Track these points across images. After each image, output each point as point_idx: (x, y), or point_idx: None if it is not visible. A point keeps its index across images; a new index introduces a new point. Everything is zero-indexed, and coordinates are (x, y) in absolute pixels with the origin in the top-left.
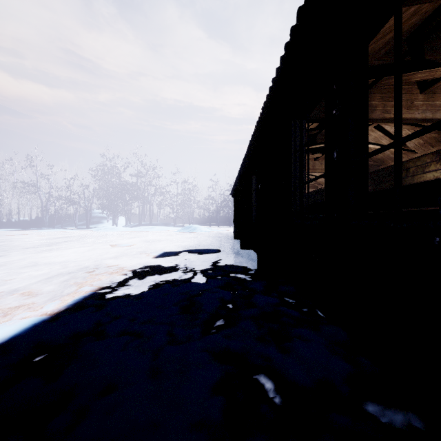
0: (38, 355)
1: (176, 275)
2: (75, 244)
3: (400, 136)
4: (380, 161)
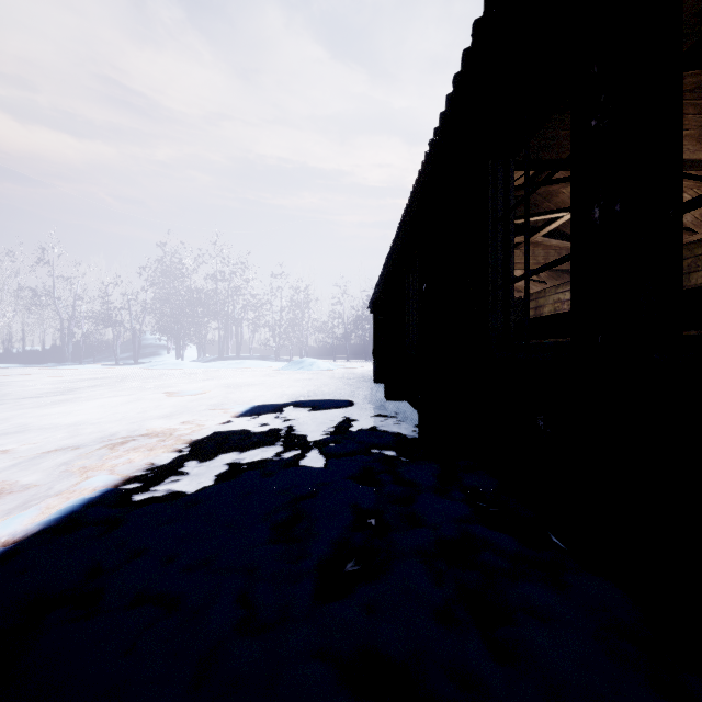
0: None
1: (272, 452)
2: (107, 392)
3: None
4: None
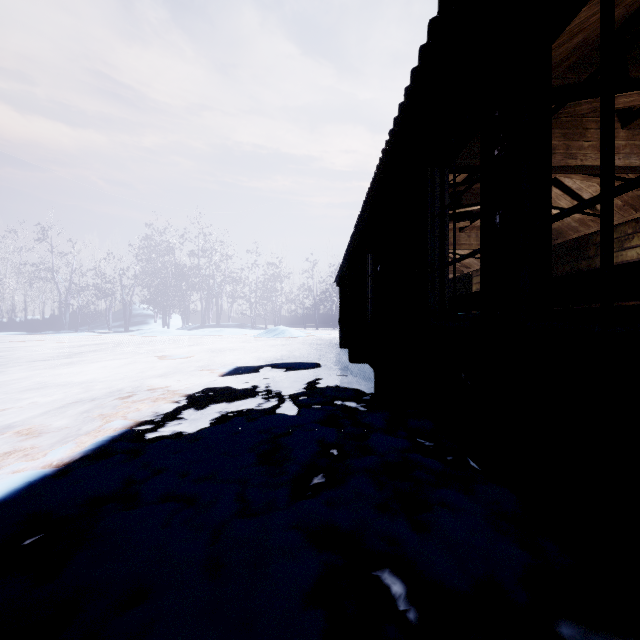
0: (30, 534)
1: (253, 403)
2: (106, 356)
3: (611, 184)
4: (557, 232)
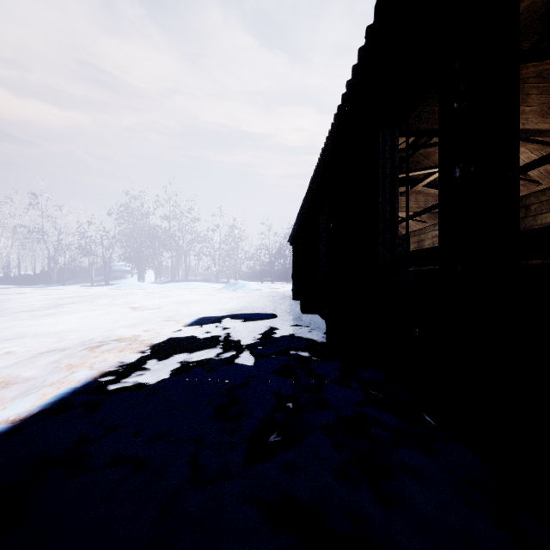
0: None
1: (213, 353)
2: (85, 307)
3: None
4: None
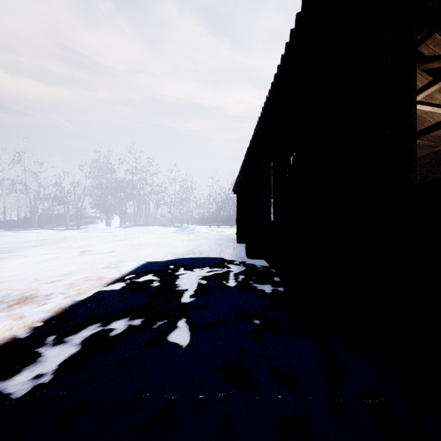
0: None
1: (141, 320)
2: (41, 250)
3: None
4: (439, 139)
